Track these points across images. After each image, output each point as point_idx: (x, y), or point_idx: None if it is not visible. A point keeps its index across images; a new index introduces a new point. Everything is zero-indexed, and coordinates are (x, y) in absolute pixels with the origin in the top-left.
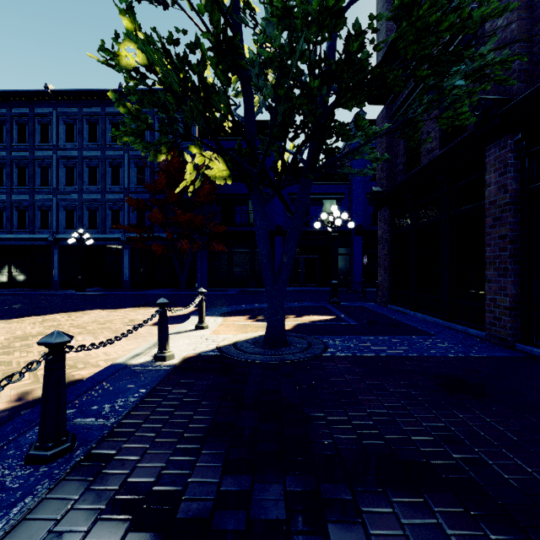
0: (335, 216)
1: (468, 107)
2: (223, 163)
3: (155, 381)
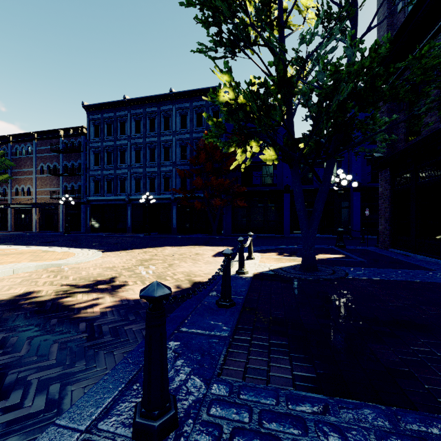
0: (341, 178)
1: None
2: (273, 151)
3: (248, 283)
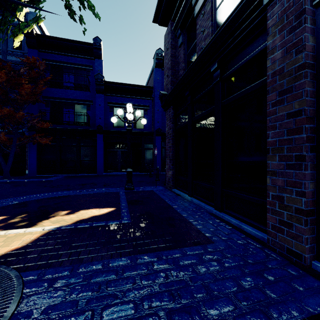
0: (128, 112)
1: None
2: None
3: None
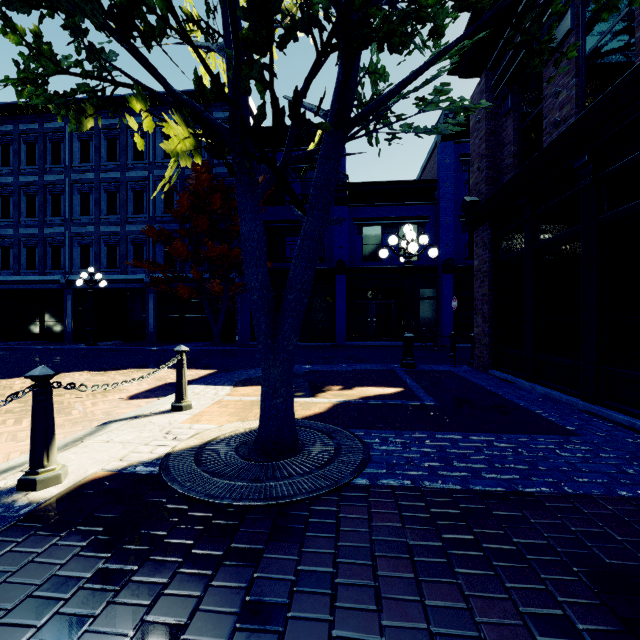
0: (409, 239)
1: (637, 24)
2: (181, 123)
3: None
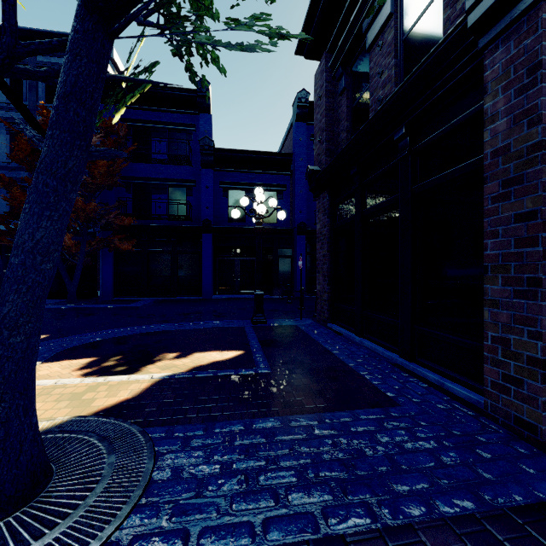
0: (258, 201)
1: (444, 6)
2: None
3: None
